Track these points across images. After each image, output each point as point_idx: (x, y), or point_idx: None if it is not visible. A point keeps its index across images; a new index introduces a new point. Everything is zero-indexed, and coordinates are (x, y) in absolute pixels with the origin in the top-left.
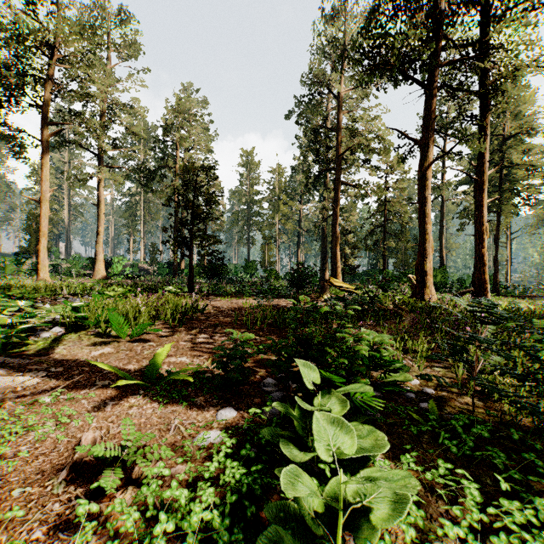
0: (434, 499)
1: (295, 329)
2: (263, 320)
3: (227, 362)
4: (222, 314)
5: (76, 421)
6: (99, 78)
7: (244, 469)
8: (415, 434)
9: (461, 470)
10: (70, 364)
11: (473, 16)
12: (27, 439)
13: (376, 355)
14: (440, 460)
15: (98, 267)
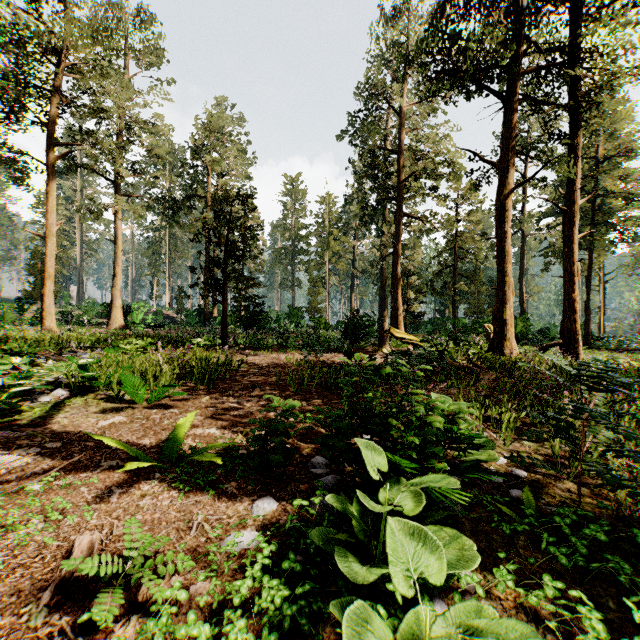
0: (541, 631)
1: (352, 396)
2: (311, 380)
3: (266, 437)
4: (261, 372)
5: (70, 517)
6: (116, 90)
7: (286, 590)
8: (507, 535)
9: (576, 591)
10: (71, 437)
11: (561, 14)
12: (5, 542)
13: (453, 429)
14: (547, 576)
15: (114, 314)
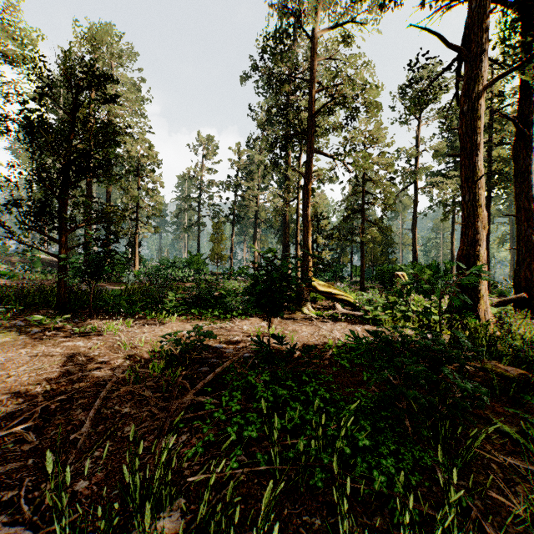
0: None
1: None
2: None
3: None
4: None
5: None
6: None
7: None
8: None
9: None
10: None
11: None
12: None
13: None
14: None
15: None
